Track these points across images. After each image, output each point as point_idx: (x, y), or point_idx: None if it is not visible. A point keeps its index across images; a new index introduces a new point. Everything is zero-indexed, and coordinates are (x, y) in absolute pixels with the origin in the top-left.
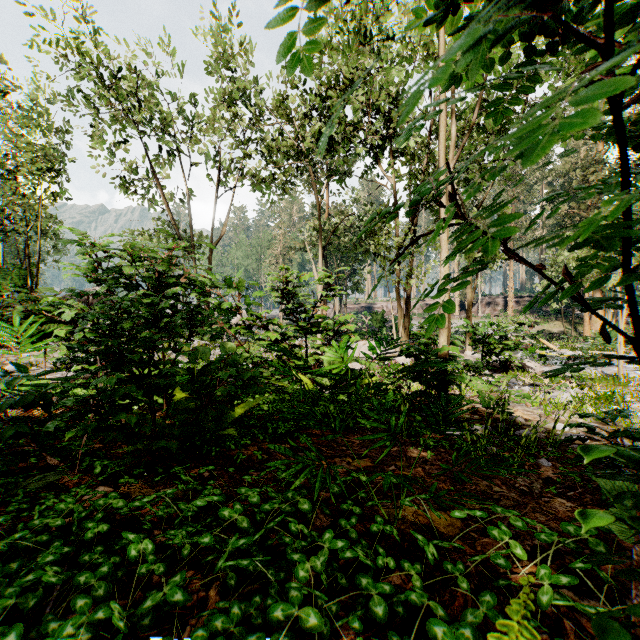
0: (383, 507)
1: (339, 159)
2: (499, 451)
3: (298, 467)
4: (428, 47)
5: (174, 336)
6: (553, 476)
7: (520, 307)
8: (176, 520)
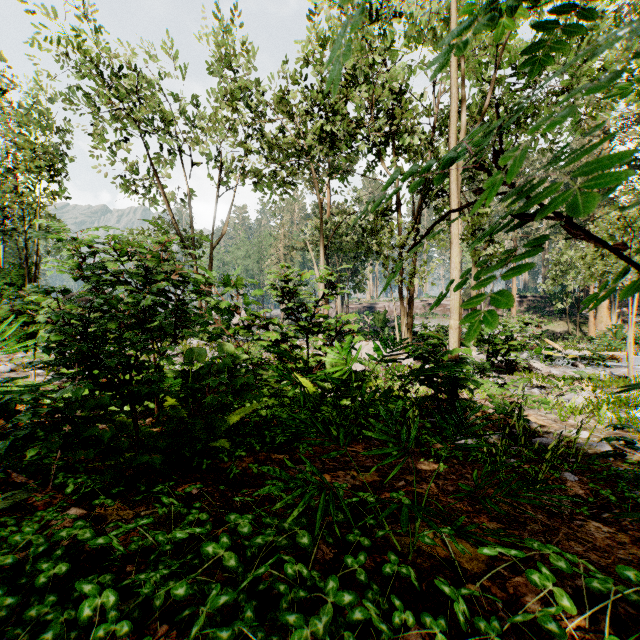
0: (394, 534)
1: (341, 156)
2: (519, 463)
3: (296, 493)
4: (435, 33)
5: (161, 337)
6: (582, 493)
7: (523, 307)
8: (152, 556)
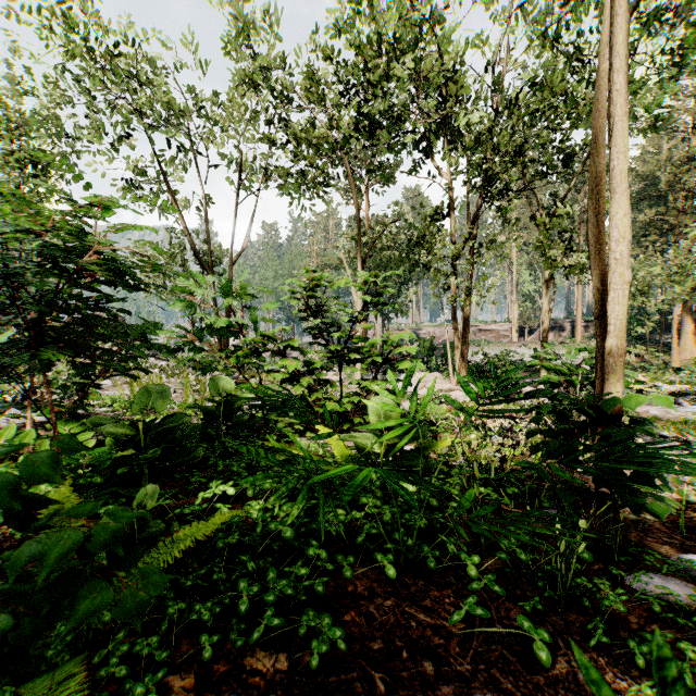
0: None
1: (383, 148)
2: None
3: None
4: None
5: None
6: None
7: (589, 333)
8: None
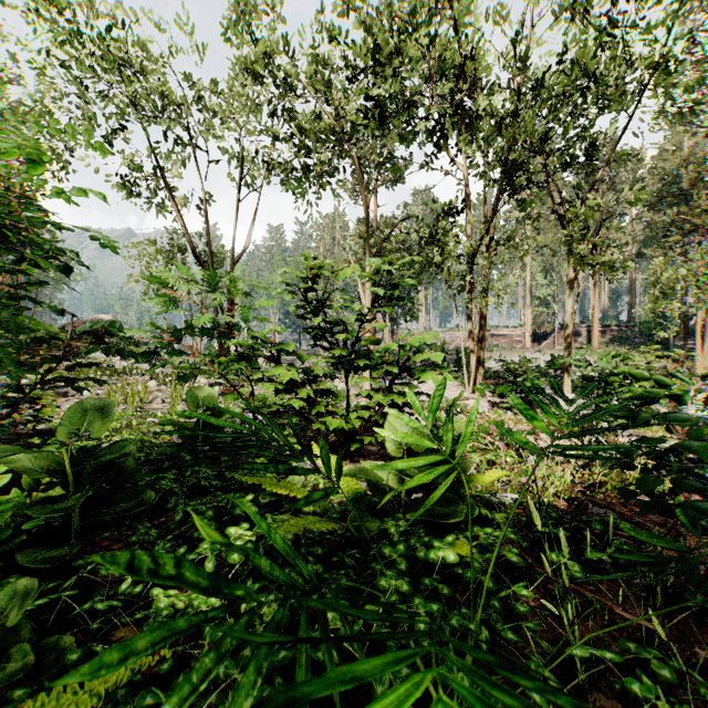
0: None
1: (393, 137)
2: None
3: None
4: None
5: None
6: None
7: (606, 338)
8: None
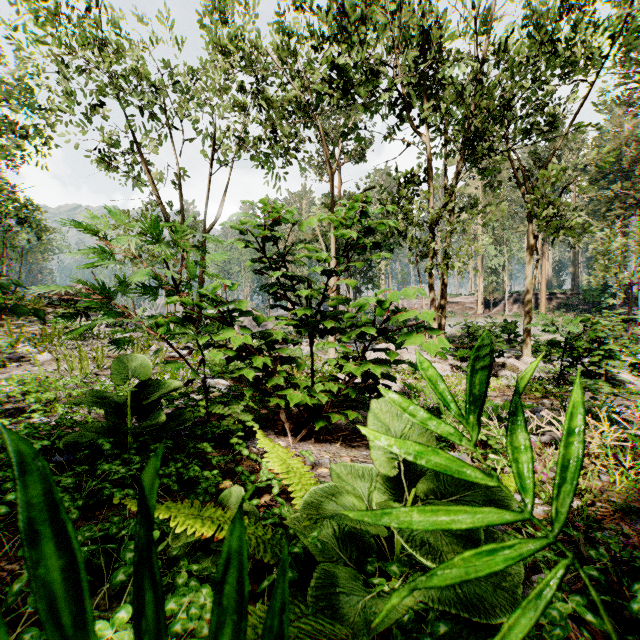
0: None
1: (358, 106)
2: None
3: None
4: None
5: None
6: None
7: (552, 305)
8: None
